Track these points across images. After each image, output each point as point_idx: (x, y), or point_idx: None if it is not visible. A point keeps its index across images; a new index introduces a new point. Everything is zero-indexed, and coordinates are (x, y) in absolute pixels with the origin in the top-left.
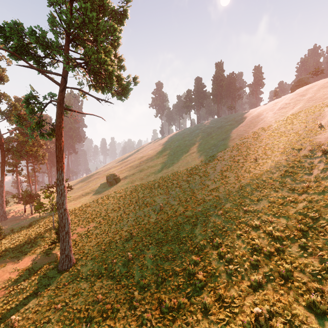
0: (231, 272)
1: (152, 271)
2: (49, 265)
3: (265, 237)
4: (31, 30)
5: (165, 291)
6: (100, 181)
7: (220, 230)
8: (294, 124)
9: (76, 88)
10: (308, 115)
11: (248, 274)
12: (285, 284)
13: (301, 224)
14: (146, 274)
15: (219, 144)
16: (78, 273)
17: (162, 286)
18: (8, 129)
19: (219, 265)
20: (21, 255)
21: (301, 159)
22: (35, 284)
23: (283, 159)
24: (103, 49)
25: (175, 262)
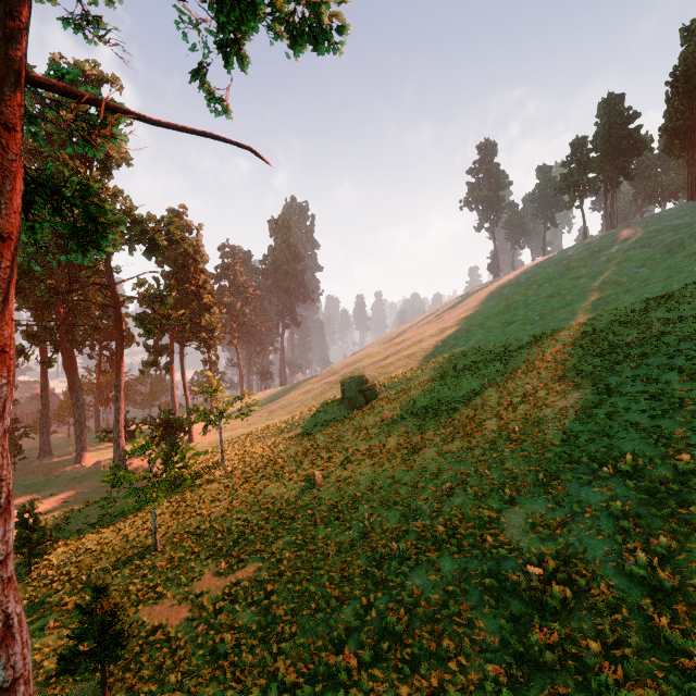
0: None
1: None
2: None
3: None
4: None
5: None
6: (331, 393)
7: None
8: None
9: None
10: None
11: None
12: None
13: None
14: None
15: None
16: None
17: None
18: (153, 277)
19: None
20: None
21: None
22: None
23: None
24: None
25: None
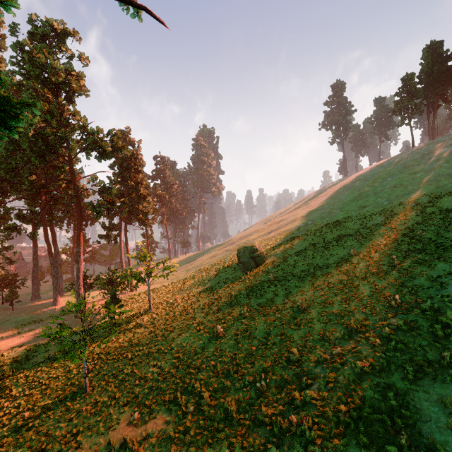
0: None
1: None
2: None
3: None
4: None
5: None
6: (230, 258)
7: None
8: None
9: None
10: None
11: None
12: None
13: None
14: None
15: None
16: None
17: None
18: (107, 176)
19: None
20: None
21: None
22: None
23: None
24: None
25: None
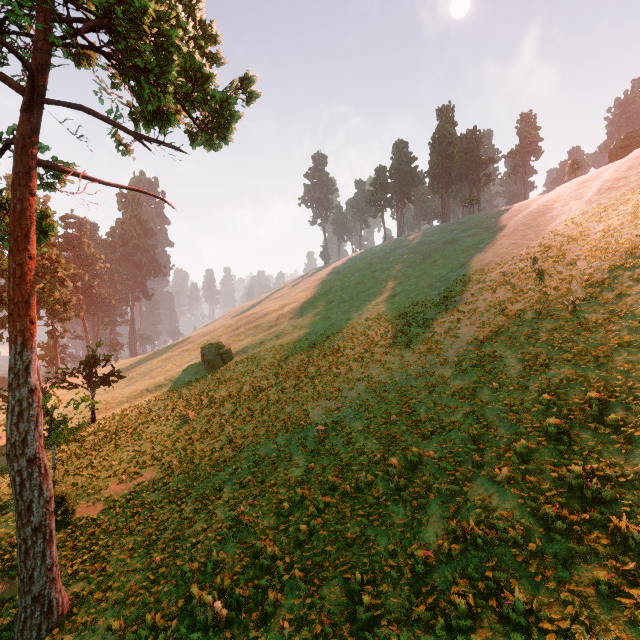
0: None
1: None
2: None
3: None
4: None
5: None
6: (191, 359)
7: (516, 548)
8: None
9: (74, 104)
10: None
11: None
12: None
13: None
14: None
15: (452, 277)
16: None
17: None
18: None
19: None
20: None
21: None
22: None
23: None
24: None
25: None
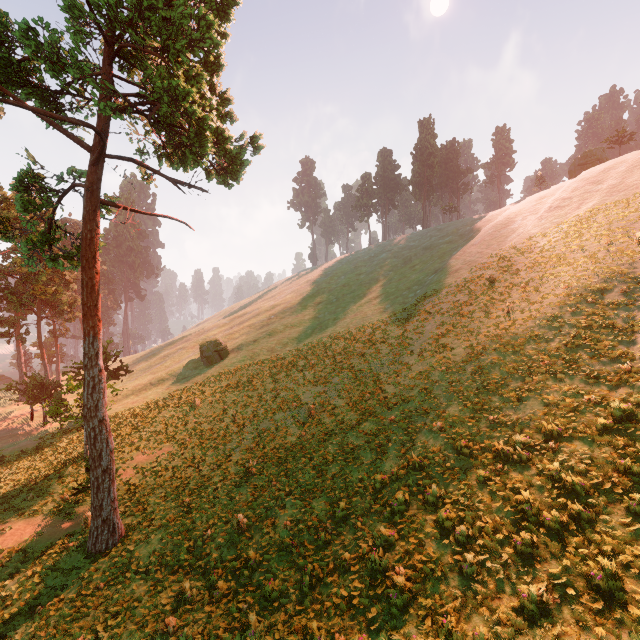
0: (472, 571)
1: (292, 559)
2: (70, 539)
3: (543, 486)
4: (25, 27)
5: (319, 612)
6: (189, 356)
7: (438, 467)
8: (586, 238)
9: (127, 158)
10: (612, 220)
11: (513, 578)
12: (607, 611)
13: (624, 457)
14: (277, 567)
15: (427, 281)
16: (129, 560)
17: (313, 596)
18: None
19: (442, 552)
20: (11, 516)
21: (606, 310)
22: (32, 586)
23: (567, 311)
24: (185, 73)
25: (340, 538)
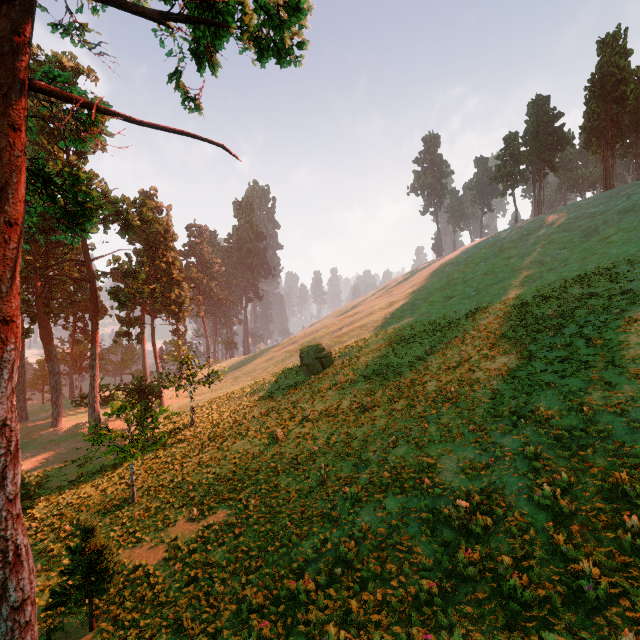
0: None
1: None
2: None
3: None
4: None
5: None
6: (291, 361)
7: None
8: None
9: None
10: None
11: None
12: None
13: None
14: None
15: None
16: None
17: None
18: (125, 254)
19: None
20: None
21: None
22: None
23: None
24: None
25: None
